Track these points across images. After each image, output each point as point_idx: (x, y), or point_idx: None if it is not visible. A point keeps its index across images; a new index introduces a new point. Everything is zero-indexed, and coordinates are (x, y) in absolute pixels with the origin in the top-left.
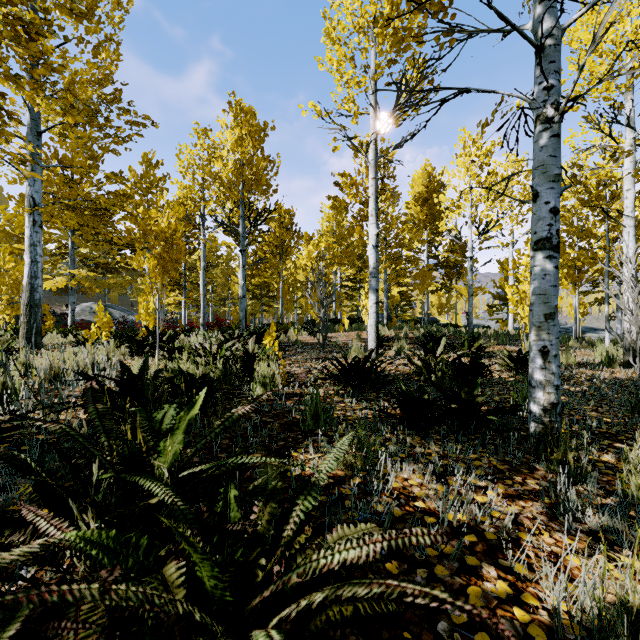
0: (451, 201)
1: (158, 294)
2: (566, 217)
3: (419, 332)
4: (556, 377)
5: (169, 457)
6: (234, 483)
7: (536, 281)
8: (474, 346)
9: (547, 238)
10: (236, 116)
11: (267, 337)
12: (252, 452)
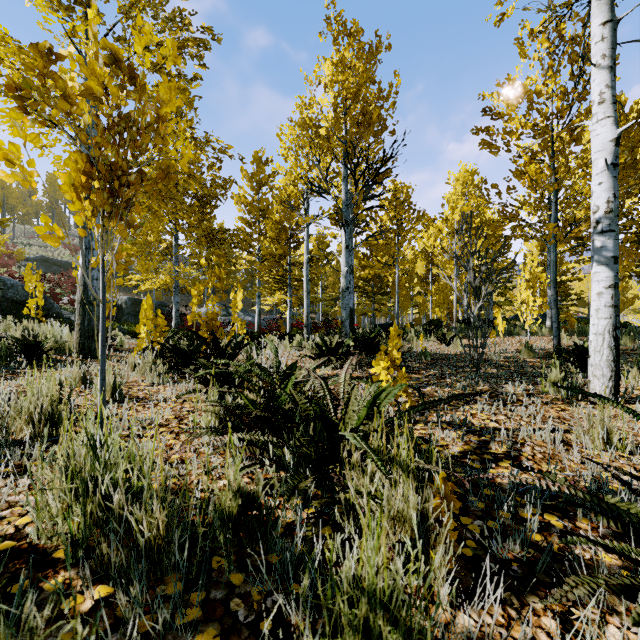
0: None
1: (101, 258)
2: None
3: (633, 341)
4: None
5: None
6: None
7: None
8: None
9: None
10: (336, 37)
11: (381, 359)
12: None
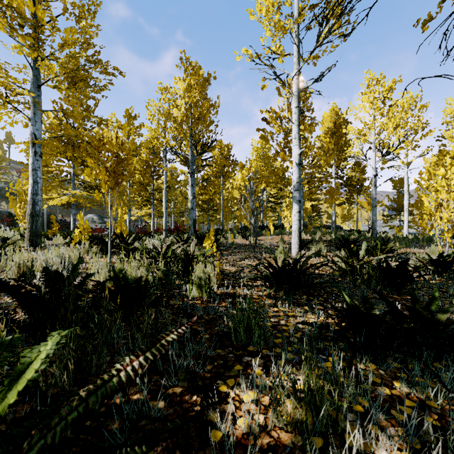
0: (358, 130)
1: (110, 203)
2: None
3: (331, 236)
4: None
5: None
6: None
7: None
8: (386, 249)
9: None
10: (186, 69)
11: (207, 240)
12: (171, 384)
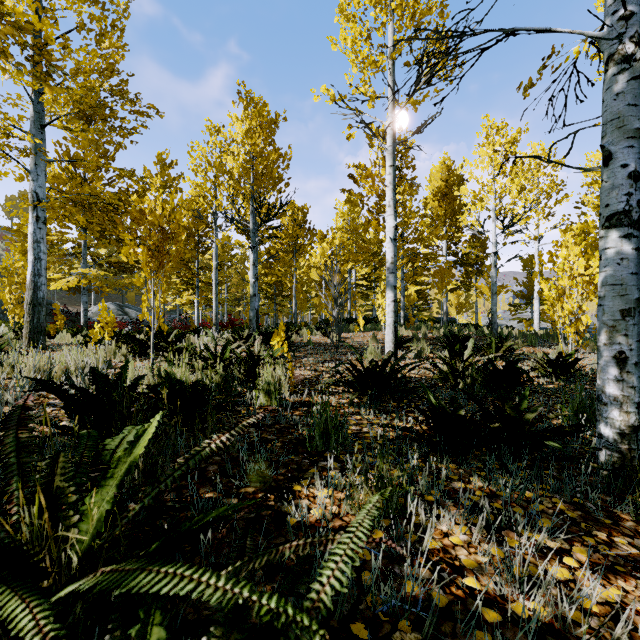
0: (473, 193)
1: (153, 290)
2: None
3: (439, 332)
4: (637, 392)
5: (94, 523)
6: (161, 611)
7: (608, 268)
8: (502, 348)
9: (625, 211)
10: (246, 107)
11: (275, 338)
12: (243, 485)
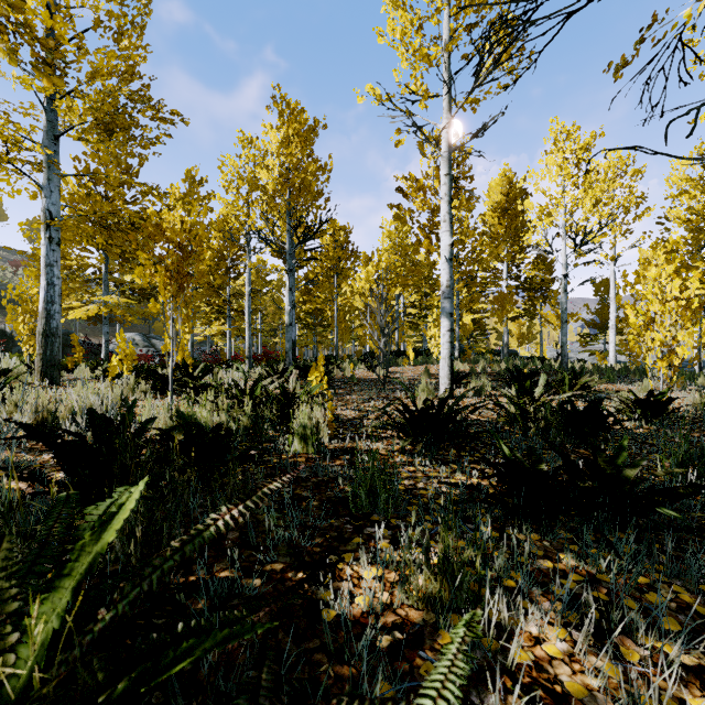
0: (540, 207)
1: (171, 317)
2: (693, 221)
3: (500, 366)
4: None
5: (38, 648)
6: None
7: None
8: (577, 385)
9: None
10: (281, 113)
11: (313, 372)
12: (269, 559)
